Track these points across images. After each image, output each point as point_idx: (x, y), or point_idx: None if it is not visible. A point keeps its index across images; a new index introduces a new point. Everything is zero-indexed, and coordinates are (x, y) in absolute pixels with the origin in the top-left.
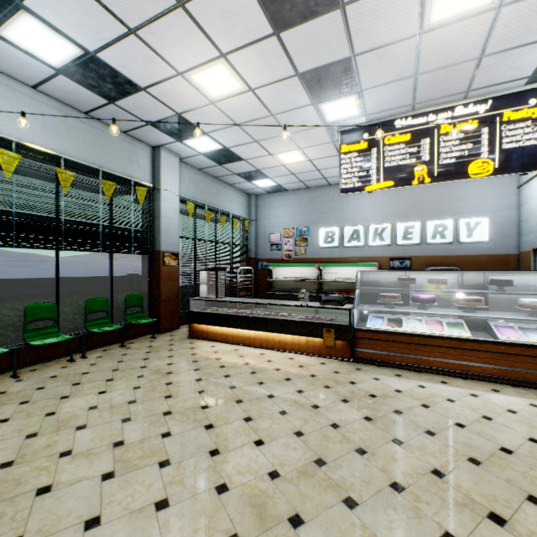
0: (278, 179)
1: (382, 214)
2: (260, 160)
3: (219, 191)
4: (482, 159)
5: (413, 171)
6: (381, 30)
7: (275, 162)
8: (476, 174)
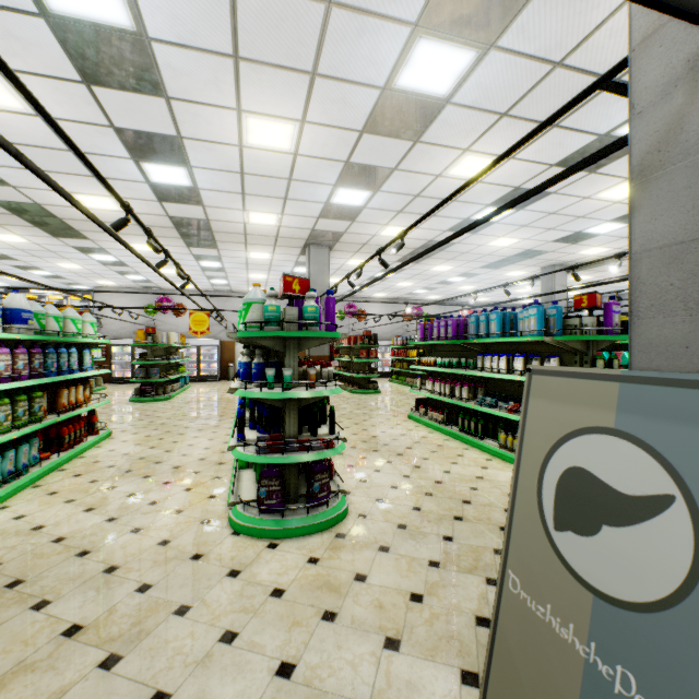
0: None
1: None
2: None
3: None
4: None
5: None
6: None
7: None
8: None
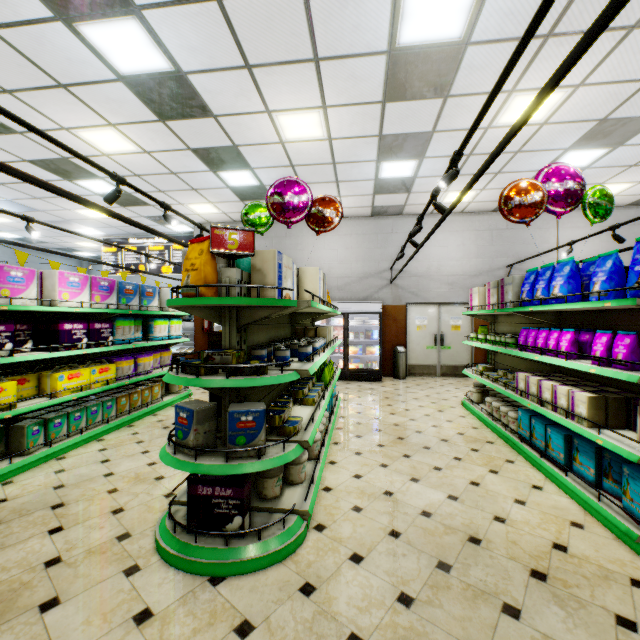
0: (95, 253)
1: (179, 282)
2: (65, 244)
3: (41, 259)
4: (167, 266)
5: (139, 268)
6: (72, 216)
7: (78, 245)
8: (166, 273)
